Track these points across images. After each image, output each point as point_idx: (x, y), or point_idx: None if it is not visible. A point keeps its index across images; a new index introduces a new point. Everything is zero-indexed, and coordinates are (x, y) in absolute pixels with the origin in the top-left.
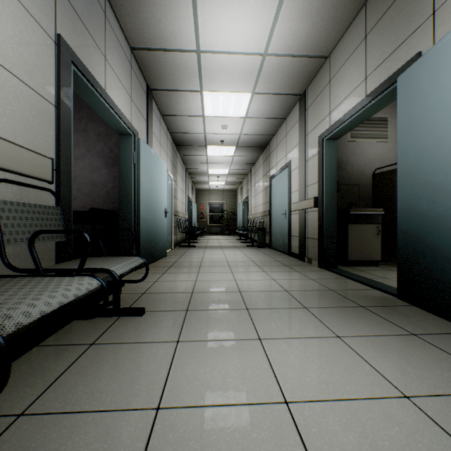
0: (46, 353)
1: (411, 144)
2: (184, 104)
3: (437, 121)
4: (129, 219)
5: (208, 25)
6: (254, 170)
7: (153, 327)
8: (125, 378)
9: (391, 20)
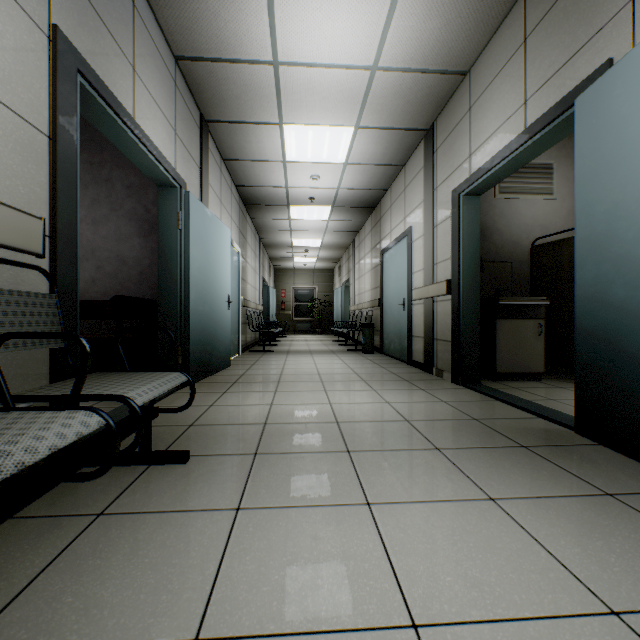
0: (22, 531)
1: (599, 199)
2: (256, 143)
3: None
4: (172, 312)
5: (289, 21)
6: (357, 240)
7: (200, 483)
8: (145, 578)
9: (565, 12)
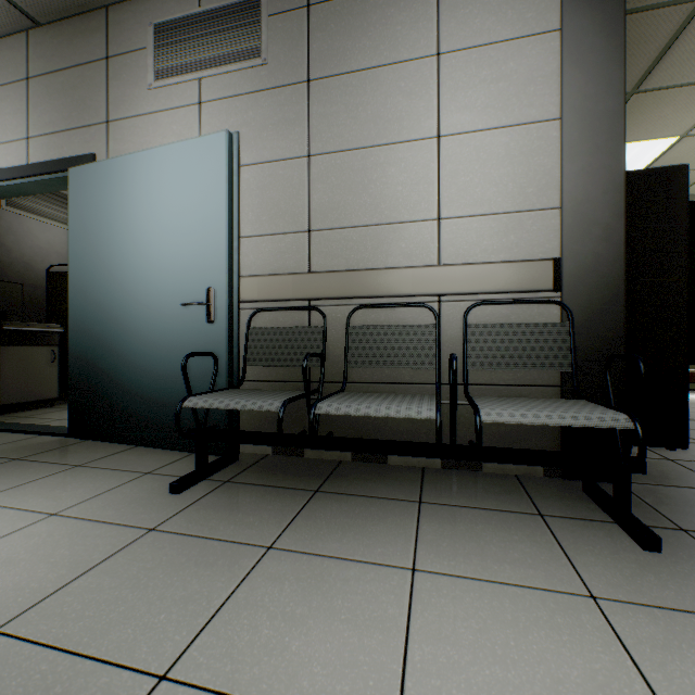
0: None
1: (86, 256)
2: None
3: (109, 241)
4: None
5: None
6: None
7: None
8: None
9: (64, 88)
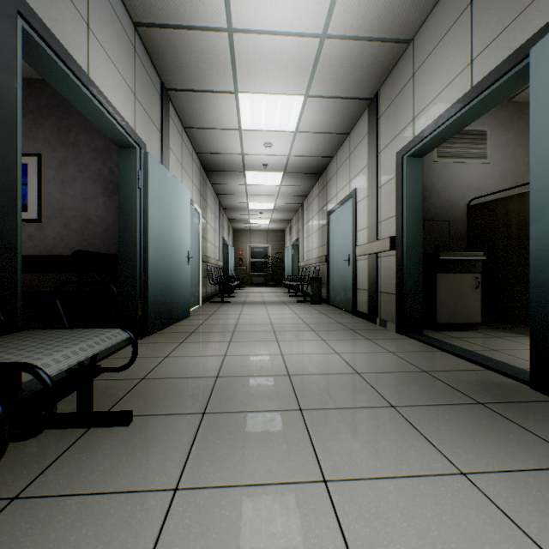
0: None
1: None
2: (214, 112)
3: None
4: (132, 266)
5: None
6: (306, 204)
7: (139, 452)
8: None
9: None
